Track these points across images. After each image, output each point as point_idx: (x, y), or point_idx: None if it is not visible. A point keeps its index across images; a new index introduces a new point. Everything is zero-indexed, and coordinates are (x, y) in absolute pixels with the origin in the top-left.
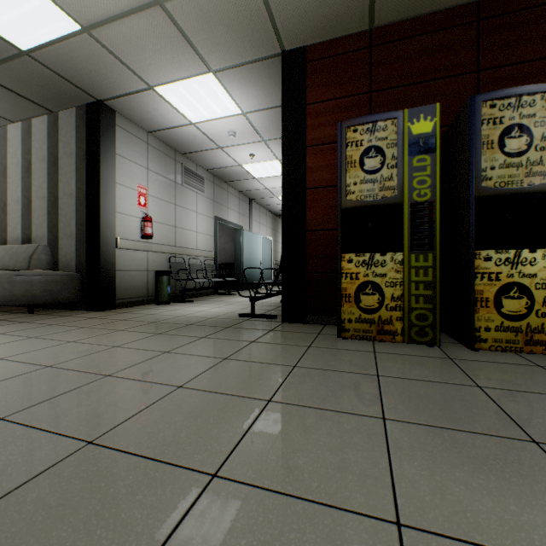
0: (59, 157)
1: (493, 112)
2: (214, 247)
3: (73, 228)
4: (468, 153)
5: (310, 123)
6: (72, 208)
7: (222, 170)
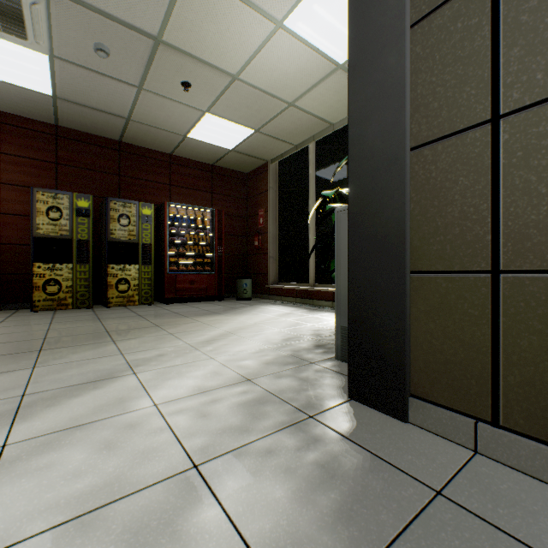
0: None
1: (116, 206)
2: None
3: None
4: (106, 221)
5: (5, 167)
6: None
7: None
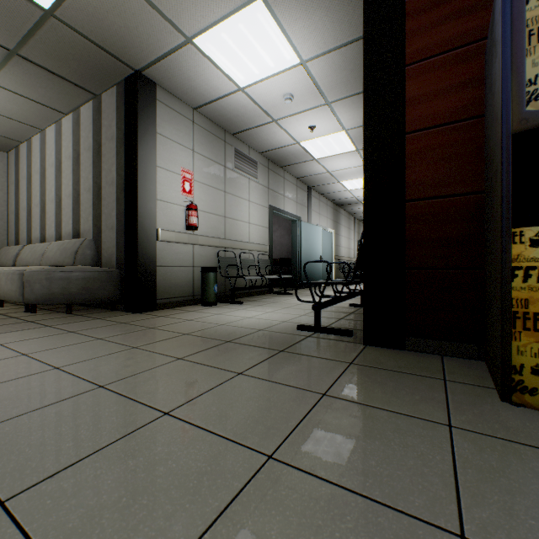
0: (102, 143)
1: None
2: (268, 240)
3: (114, 219)
4: None
5: (411, 26)
6: (113, 198)
7: (277, 151)
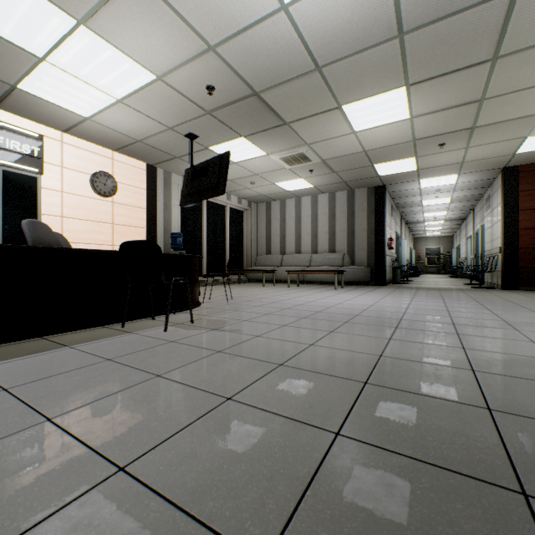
0: (355, 211)
1: None
2: (395, 251)
3: (365, 246)
4: None
5: (519, 200)
6: (364, 236)
7: (405, 203)
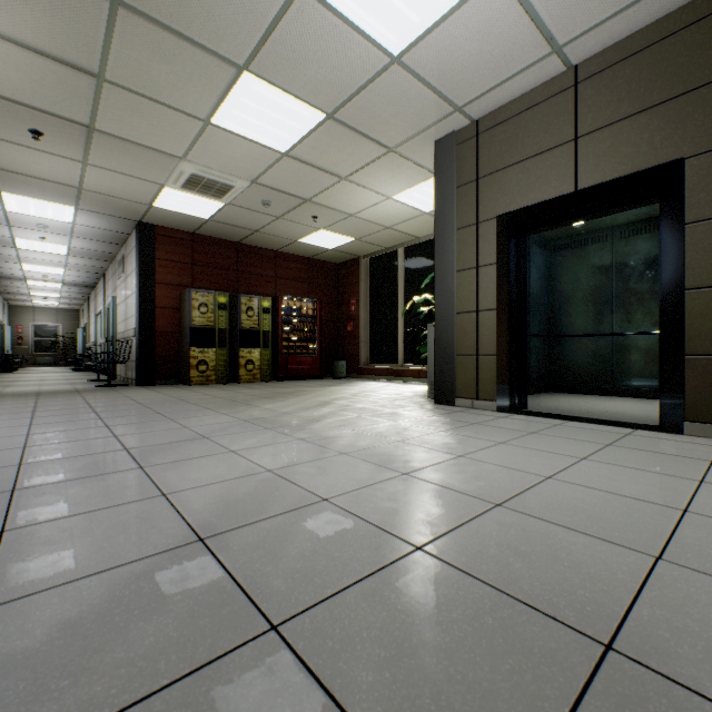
0: None
1: (245, 301)
2: None
3: None
4: (238, 313)
5: (158, 270)
6: None
7: None
